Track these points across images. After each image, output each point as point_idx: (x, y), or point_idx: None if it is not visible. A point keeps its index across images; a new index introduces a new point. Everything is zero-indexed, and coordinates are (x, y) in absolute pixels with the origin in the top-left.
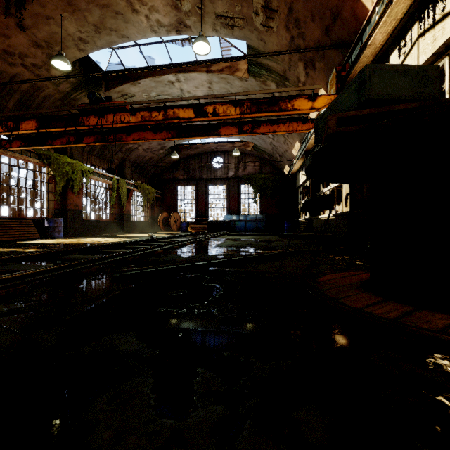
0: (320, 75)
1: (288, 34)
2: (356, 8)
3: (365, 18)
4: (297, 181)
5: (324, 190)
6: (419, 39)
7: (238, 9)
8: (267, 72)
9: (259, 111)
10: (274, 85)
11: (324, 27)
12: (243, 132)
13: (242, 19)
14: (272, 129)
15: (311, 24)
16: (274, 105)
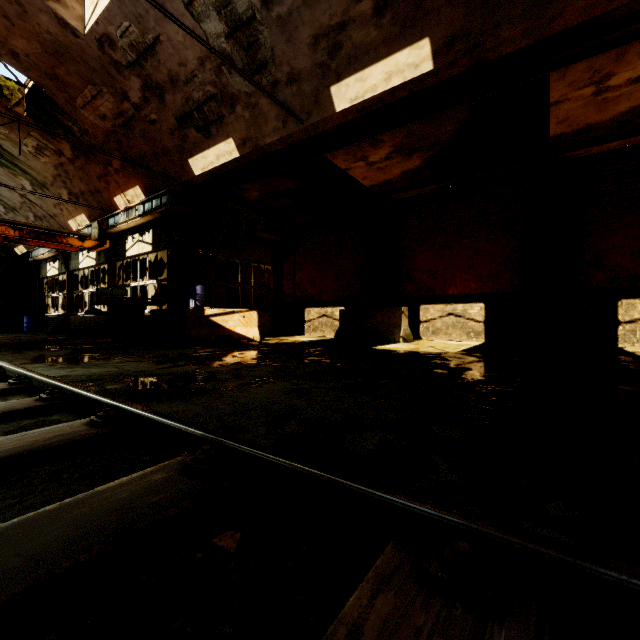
0: (84, 207)
1: (57, 171)
2: (111, 199)
3: (117, 207)
4: (43, 270)
5: (84, 291)
6: (139, 242)
7: (5, 132)
8: (23, 172)
9: (38, 238)
10: (28, 182)
11: (90, 189)
12: (10, 241)
13: (6, 136)
14: (42, 245)
15: (79, 181)
16: (52, 237)
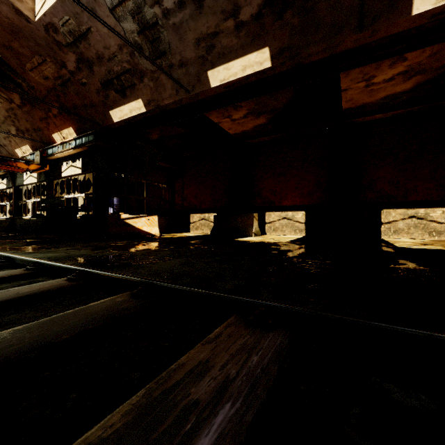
0: (28, 140)
1: (7, 113)
2: (50, 135)
3: (54, 141)
4: None
5: (27, 201)
6: (71, 166)
7: None
8: None
9: None
10: None
11: (33, 127)
12: None
13: None
14: None
15: (25, 121)
16: (5, 161)
